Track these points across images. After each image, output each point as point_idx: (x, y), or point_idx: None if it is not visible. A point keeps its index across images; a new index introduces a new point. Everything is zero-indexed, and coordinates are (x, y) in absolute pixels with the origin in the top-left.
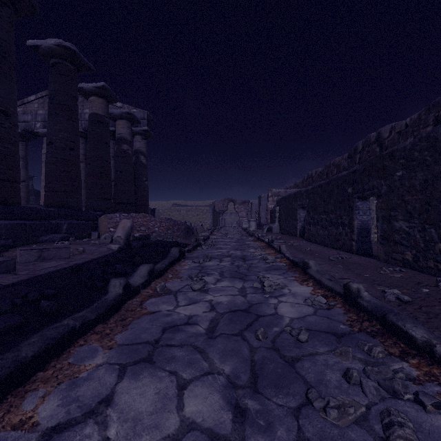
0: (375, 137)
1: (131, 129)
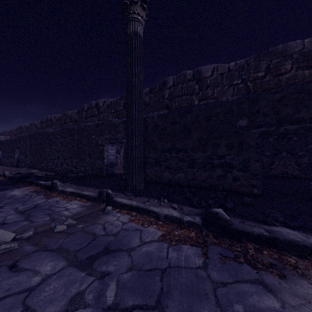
0: (50, 118)
1: None
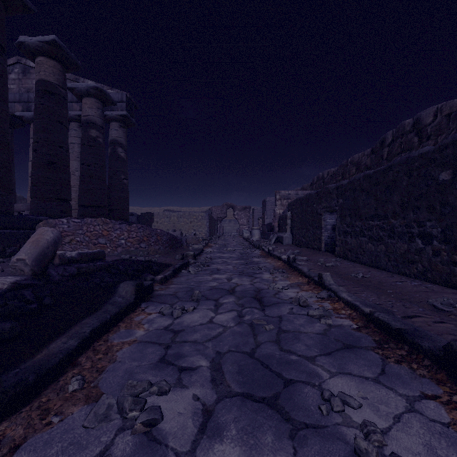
0: (411, 124)
1: (102, 110)
